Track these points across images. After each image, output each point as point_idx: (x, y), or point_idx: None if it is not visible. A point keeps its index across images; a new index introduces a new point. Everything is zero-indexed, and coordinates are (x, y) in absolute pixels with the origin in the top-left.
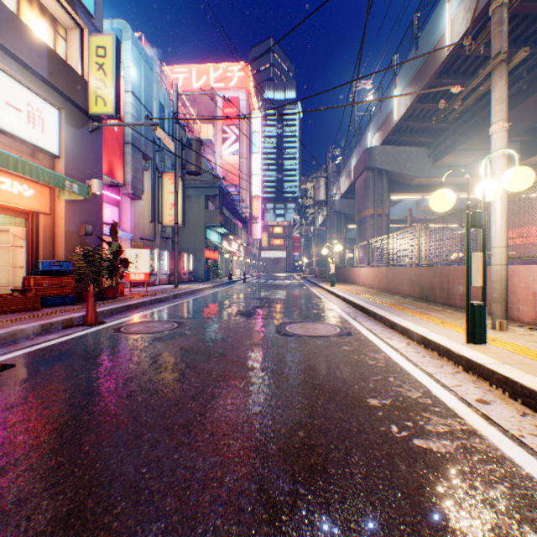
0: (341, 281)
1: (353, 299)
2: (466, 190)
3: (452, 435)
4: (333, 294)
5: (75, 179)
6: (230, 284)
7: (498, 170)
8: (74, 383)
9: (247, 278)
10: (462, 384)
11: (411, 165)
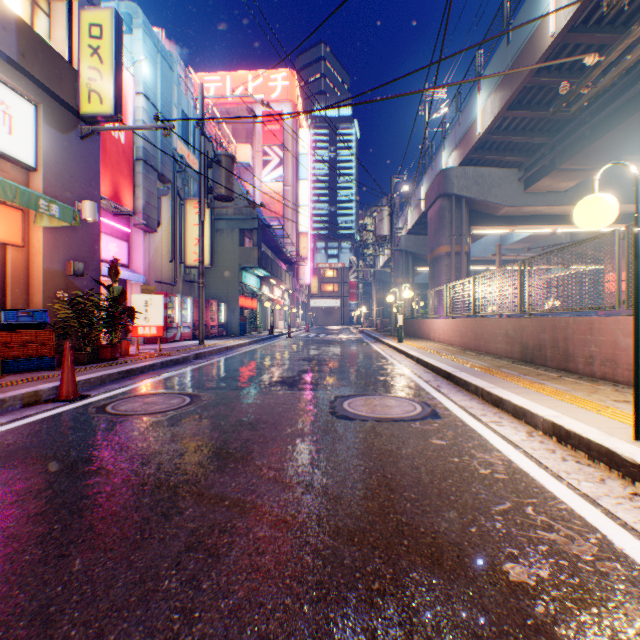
0: (410, 336)
1: (432, 361)
2: (565, 222)
3: None
4: (402, 353)
5: (59, 199)
6: (271, 340)
7: None
8: None
9: (293, 332)
10: None
11: (497, 191)
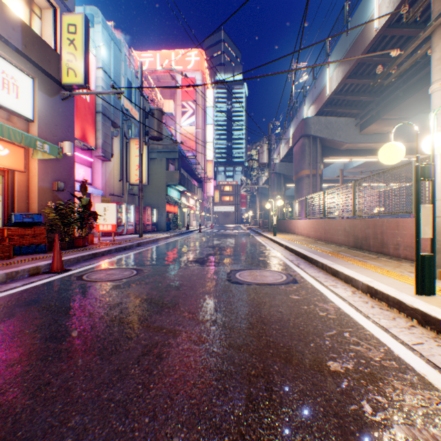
0: (282, 231)
1: (295, 248)
2: None
3: (438, 418)
4: (276, 242)
5: (48, 141)
6: (187, 234)
7: (439, 127)
8: (16, 341)
9: (202, 229)
10: (423, 342)
11: (341, 133)
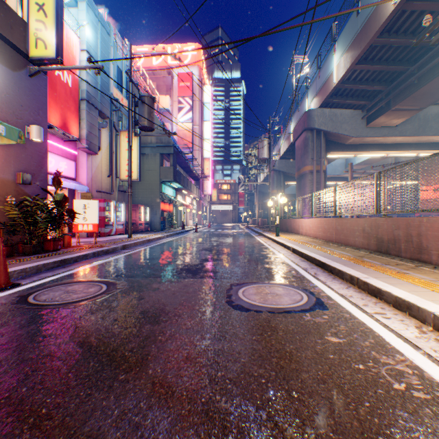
0: (283, 231)
1: (306, 252)
2: (394, 149)
3: None
4: (280, 244)
5: (10, 123)
6: (183, 234)
7: None
8: None
9: (199, 228)
10: None
11: (347, 126)
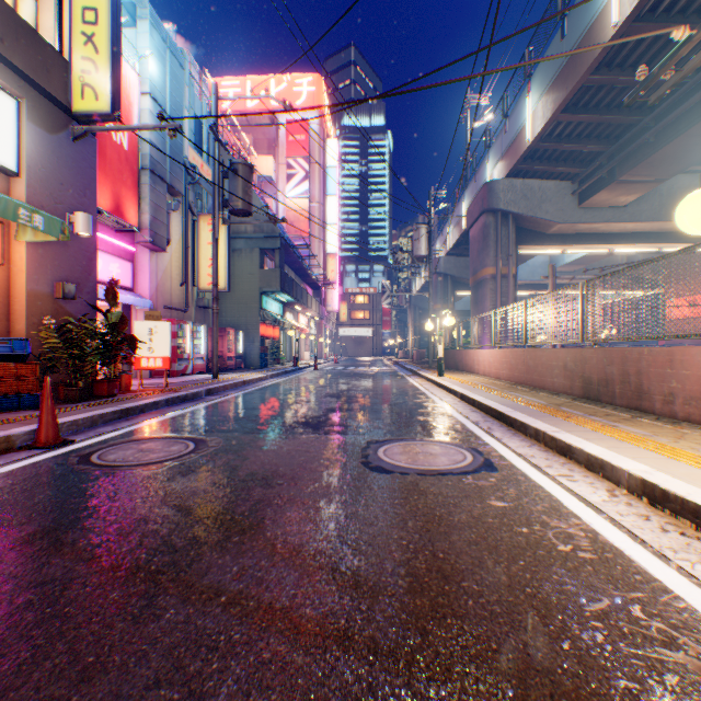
0: (451, 368)
1: (479, 399)
2: (623, 241)
3: None
4: (444, 388)
5: (47, 210)
6: (295, 373)
7: None
8: None
9: (320, 364)
10: None
11: (549, 206)
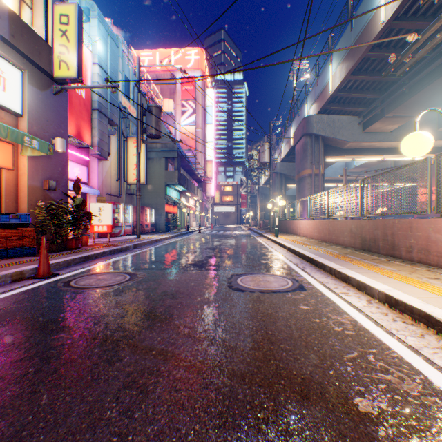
0: (283, 232)
1: (299, 250)
2: (390, 153)
3: None
4: (278, 244)
5: (39, 137)
6: (187, 235)
7: None
8: None
9: (202, 229)
10: None
11: (344, 131)
